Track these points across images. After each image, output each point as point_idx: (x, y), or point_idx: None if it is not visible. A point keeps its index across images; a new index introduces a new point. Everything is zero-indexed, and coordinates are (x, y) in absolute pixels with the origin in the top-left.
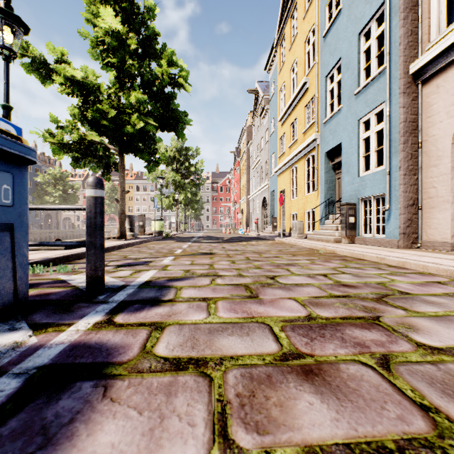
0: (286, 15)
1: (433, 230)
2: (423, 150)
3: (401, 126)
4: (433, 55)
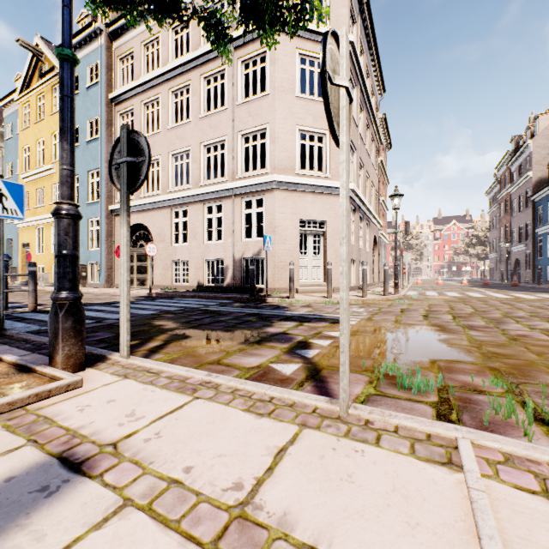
0: (32, 90)
1: (118, 279)
2: (115, 245)
3: (105, 232)
4: (116, 208)
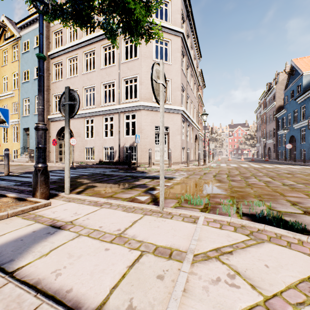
0: (0, 47)
1: (53, 158)
2: (51, 138)
3: None
4: (52, 117)
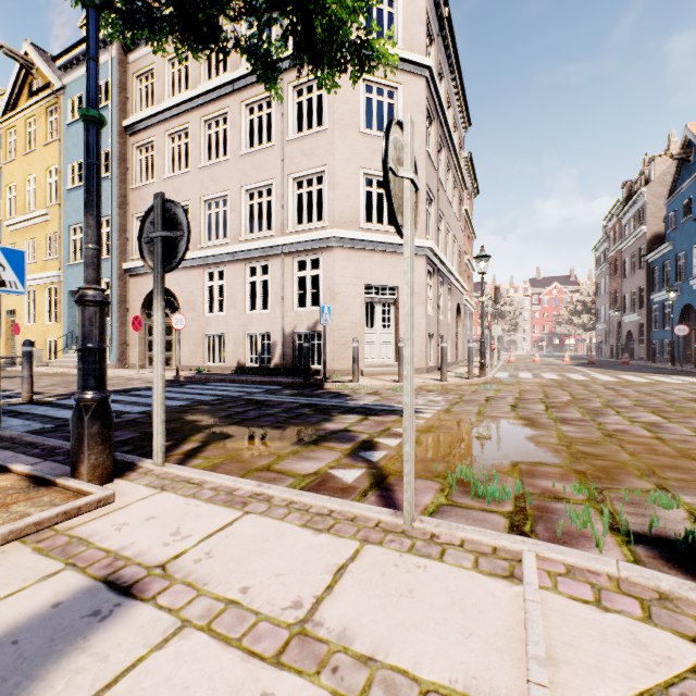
0: (20, 112)
1: (134, 358)
2: (131, 313)
3: (118, 298)
4: (132, 267)
